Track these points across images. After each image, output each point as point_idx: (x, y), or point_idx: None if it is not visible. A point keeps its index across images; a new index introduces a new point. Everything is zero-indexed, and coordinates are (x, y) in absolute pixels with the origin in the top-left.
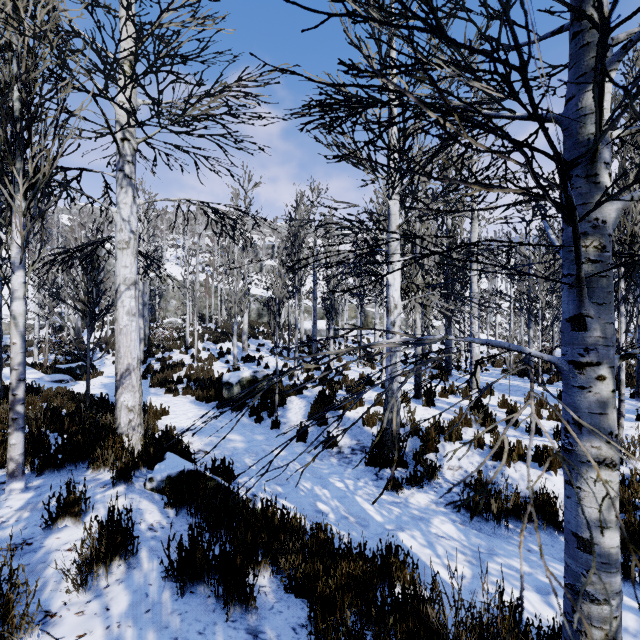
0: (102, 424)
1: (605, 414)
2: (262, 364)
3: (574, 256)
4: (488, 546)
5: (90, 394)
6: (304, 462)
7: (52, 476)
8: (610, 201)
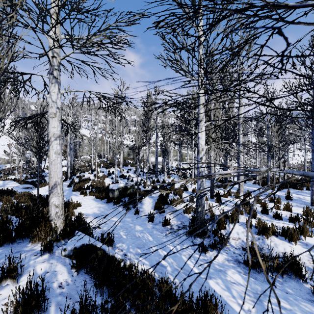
0: (41, 214)
1: None
2: (130, 179)
3: None
4: (262, 290)
5: (41, 195)
6: (152, 234)
7: (7, 247)
8: None
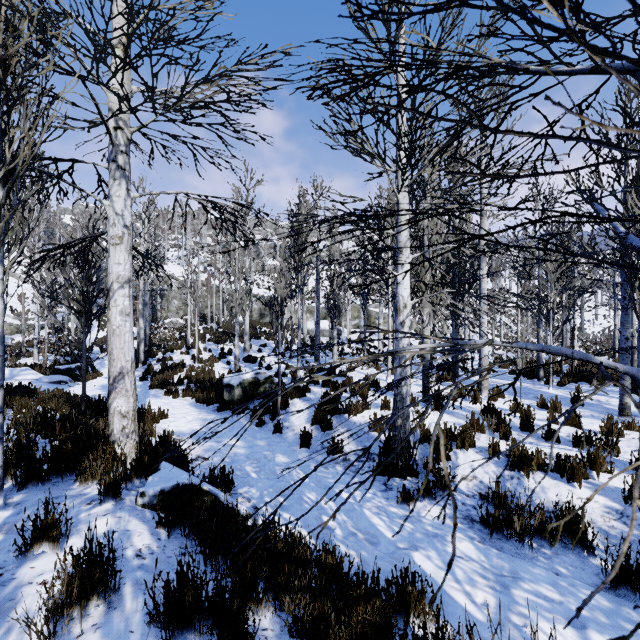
0: (93, 431)
1: None
2: (264, 365)
3: None
4: (512, 569)
5: (87, 396)
6: (308, 470)
7: (35, 490)
8: None
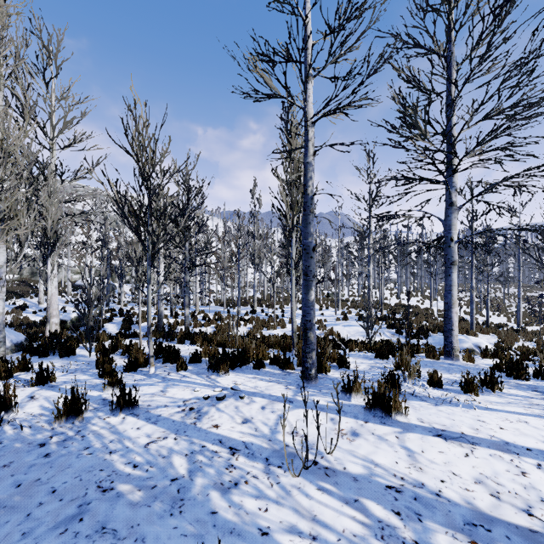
0: None
1: (187, 301)
2: (67, 312)
3: (185, 283)
4: None
5: None
6: None
7: None
8: (188, 277)
